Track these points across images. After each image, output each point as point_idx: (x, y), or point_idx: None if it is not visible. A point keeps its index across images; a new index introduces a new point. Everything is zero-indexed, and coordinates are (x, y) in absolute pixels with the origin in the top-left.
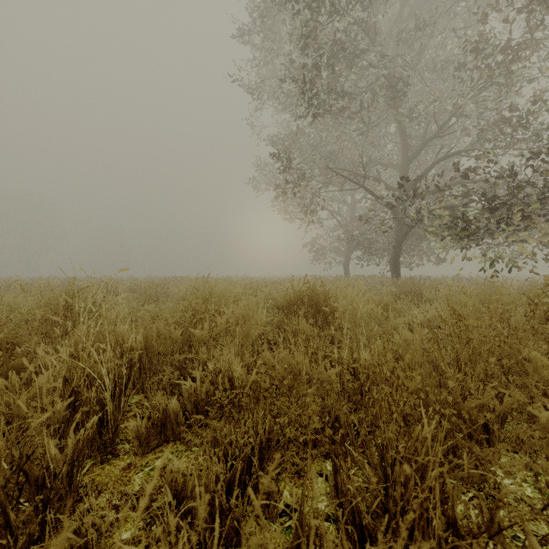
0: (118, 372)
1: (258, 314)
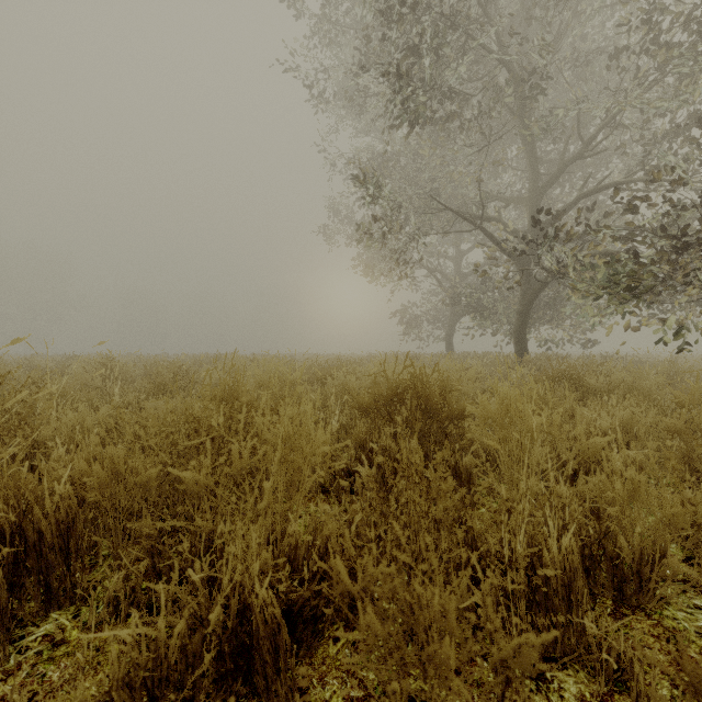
0: None
1: (317, 439)
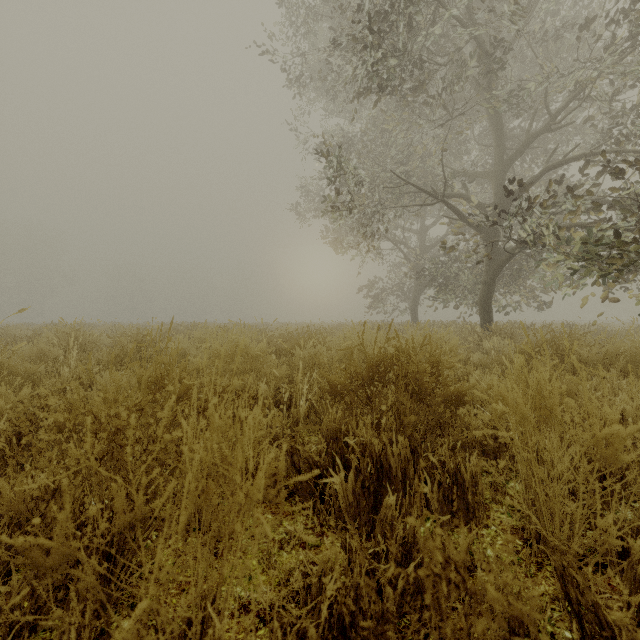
0: None
1: (255, 490)
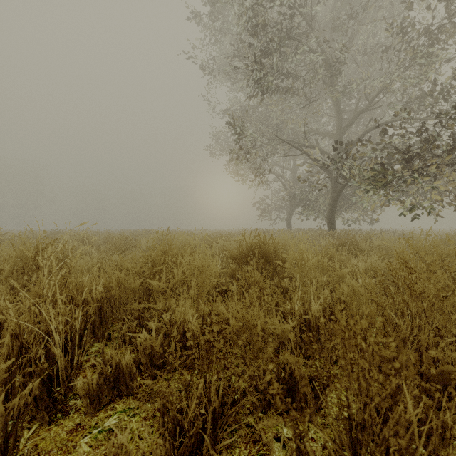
0: (73, 325)
1: (213, 266)
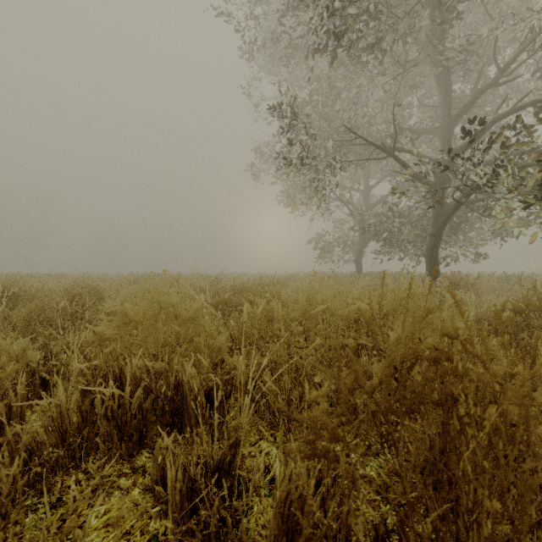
0: None
1: None
